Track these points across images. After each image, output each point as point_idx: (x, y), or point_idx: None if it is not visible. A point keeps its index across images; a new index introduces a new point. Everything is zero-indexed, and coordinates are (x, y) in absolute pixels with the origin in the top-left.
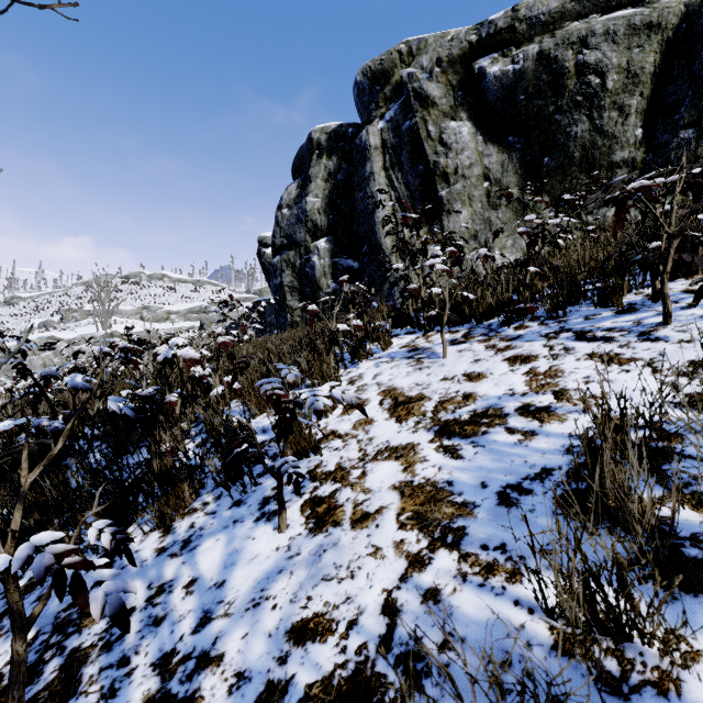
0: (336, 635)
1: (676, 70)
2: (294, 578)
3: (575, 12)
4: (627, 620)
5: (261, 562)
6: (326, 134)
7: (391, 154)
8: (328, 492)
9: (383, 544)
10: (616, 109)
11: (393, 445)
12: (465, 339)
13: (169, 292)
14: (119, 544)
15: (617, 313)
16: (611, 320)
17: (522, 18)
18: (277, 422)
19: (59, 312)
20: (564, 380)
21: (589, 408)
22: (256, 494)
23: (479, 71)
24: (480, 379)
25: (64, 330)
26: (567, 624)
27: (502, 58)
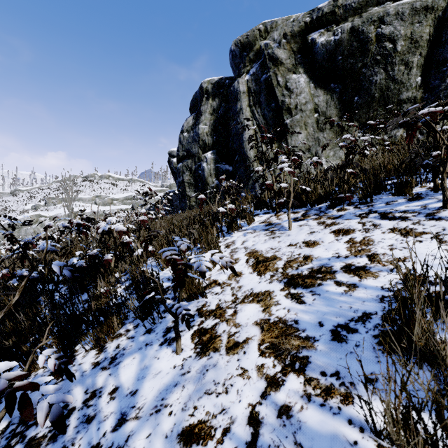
0: (214, 440)
1: (444, 38)
2: (185, 391)
3: (375, 1)
4: (443, 446)
5: (163, 377)
6: (212, 84)
7: (254, 96)
8: (211, 325)
9: (249, 367)
10: (403, 64)
11: (256, 292)
12: (303, 218)
13: (113, 186)
14: (61, 366)
15: (409, 200)
16: (405, 205)
17: (340, 5)
18: (174, 278)
19: (44, 199)
20: (374, 247)
21: (400, 271)
22: (161, 325)
23: (311, 41)
24: (315, 245)
25: (47, 210)
26: (391, 444)
27: (327, 32)
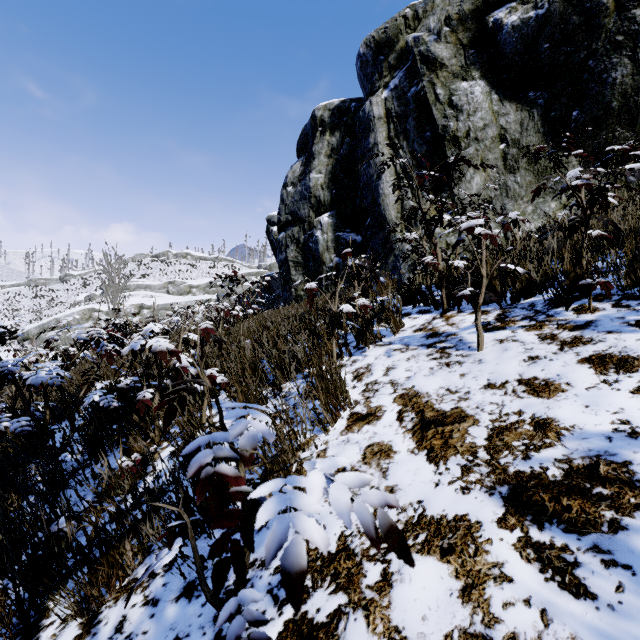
0: None
1: None
2: None
3: None
4: None
5: None
6: (329, 111)
7: (396, 123)
8: (325, 614)
9: None
10: None
11: (432, 515)
12: (502, 324)
13: (191, 269)
14: None
15: None
16: None
17: None
18: (214, 545)
19: (101, 287)
20: None
21: None
22: None
23: (494, 24)
24: (553, 393)
25: (104, 302)
26: None
27: (522, 6)
